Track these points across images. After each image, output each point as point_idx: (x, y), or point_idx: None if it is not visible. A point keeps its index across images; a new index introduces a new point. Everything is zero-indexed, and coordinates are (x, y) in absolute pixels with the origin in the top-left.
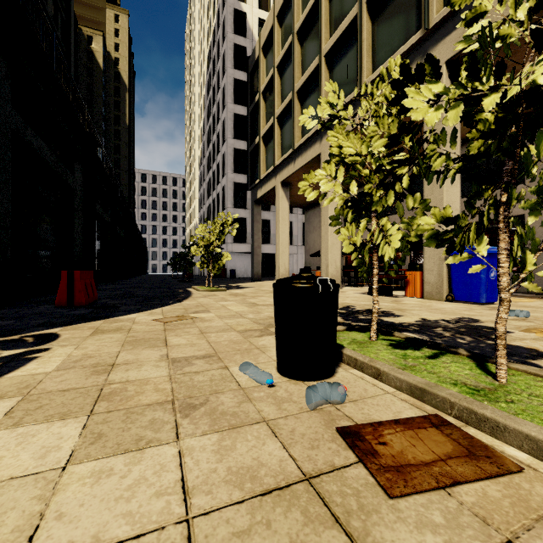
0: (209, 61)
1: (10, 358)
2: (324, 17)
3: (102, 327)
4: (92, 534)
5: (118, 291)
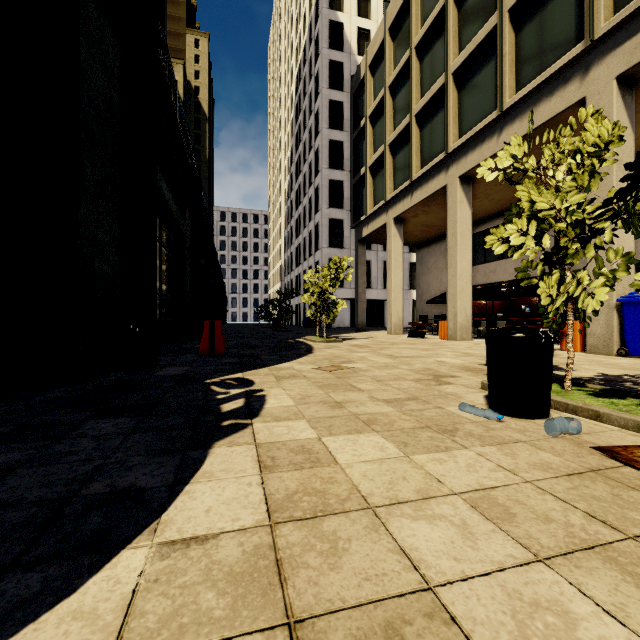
0: (298, 81)
1: (244, 395)
2: (452, 29)
3: (275, 373)
4: (475, 482)
5: (230, 341)
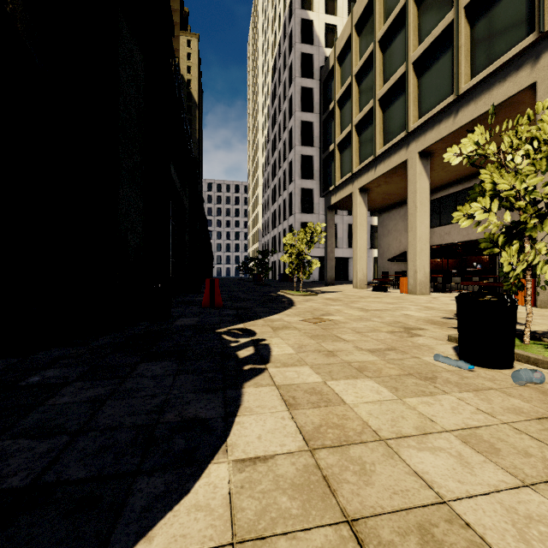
0: (274, 72)
1: (252, 343)
2: (412, 24)
3: (270, 324)
4: (461, 422)
5: (222, 294)
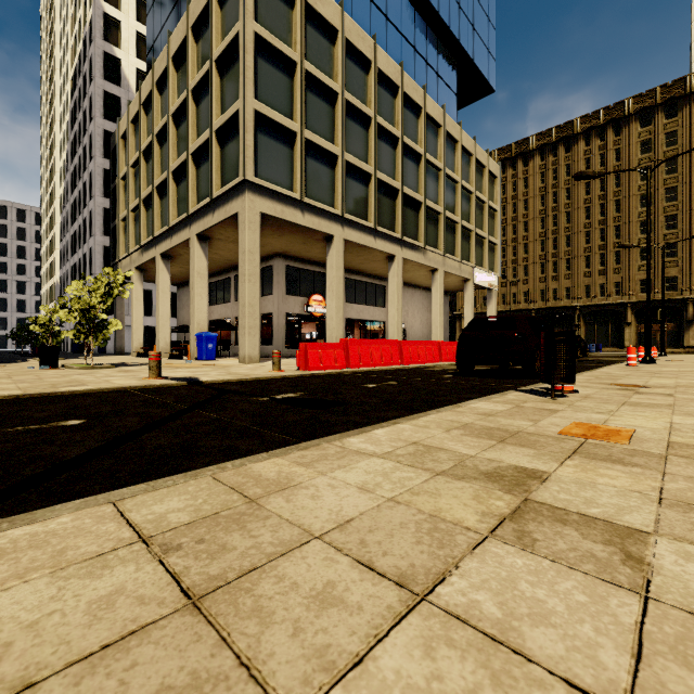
0: (74, 86)
1: None
2: (156, 159)
3: None
4: None
5: None
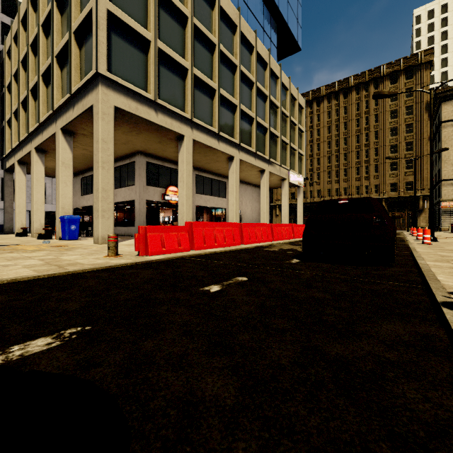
0: None
1: None
2: (30, 66)
3: None
4: None
5: None
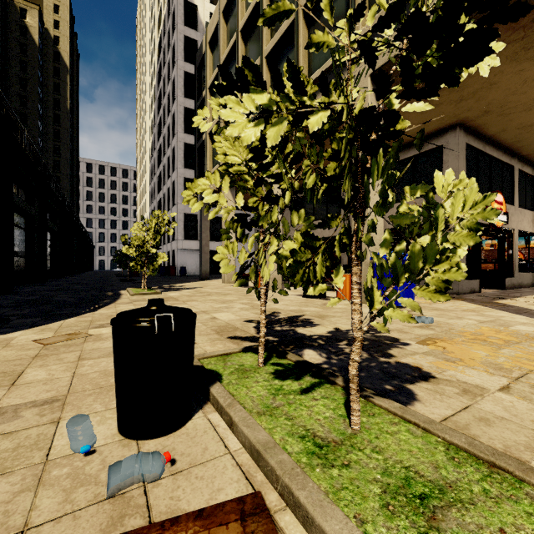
0: (159, 51)
1: None
2: None
3: None
4: None
5: (34, 295)
